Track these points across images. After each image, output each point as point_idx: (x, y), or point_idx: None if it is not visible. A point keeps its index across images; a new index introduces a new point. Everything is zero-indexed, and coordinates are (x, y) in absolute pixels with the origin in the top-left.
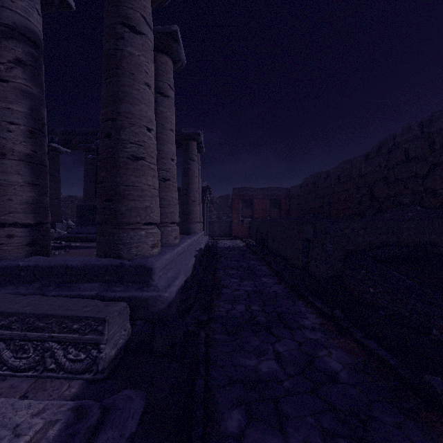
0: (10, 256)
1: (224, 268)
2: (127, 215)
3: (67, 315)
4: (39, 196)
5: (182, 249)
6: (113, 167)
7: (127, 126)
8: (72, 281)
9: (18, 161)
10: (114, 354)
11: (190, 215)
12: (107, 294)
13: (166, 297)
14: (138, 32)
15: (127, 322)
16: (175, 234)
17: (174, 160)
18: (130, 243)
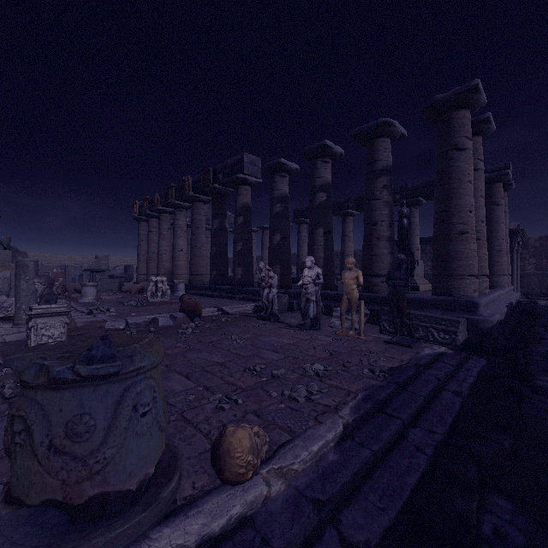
0: (382, 292)
1: (546, 326)
2: (456, 270)
3: (439, 317)
4: (393, 259)
5: (493, 298)
6: (446, 240)
7: (455, 214)
8: (422, 307)
9: (385, 241)
10: (461, 342)
11: (494, 267)
12: (449, 315)
13: (491, 320)
14: (462, 149)
15: (465, 330)
16: (485, 285)
17: (483, 221)
18: (458, 288)
